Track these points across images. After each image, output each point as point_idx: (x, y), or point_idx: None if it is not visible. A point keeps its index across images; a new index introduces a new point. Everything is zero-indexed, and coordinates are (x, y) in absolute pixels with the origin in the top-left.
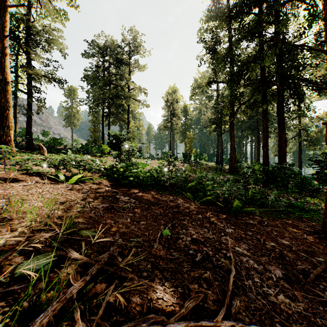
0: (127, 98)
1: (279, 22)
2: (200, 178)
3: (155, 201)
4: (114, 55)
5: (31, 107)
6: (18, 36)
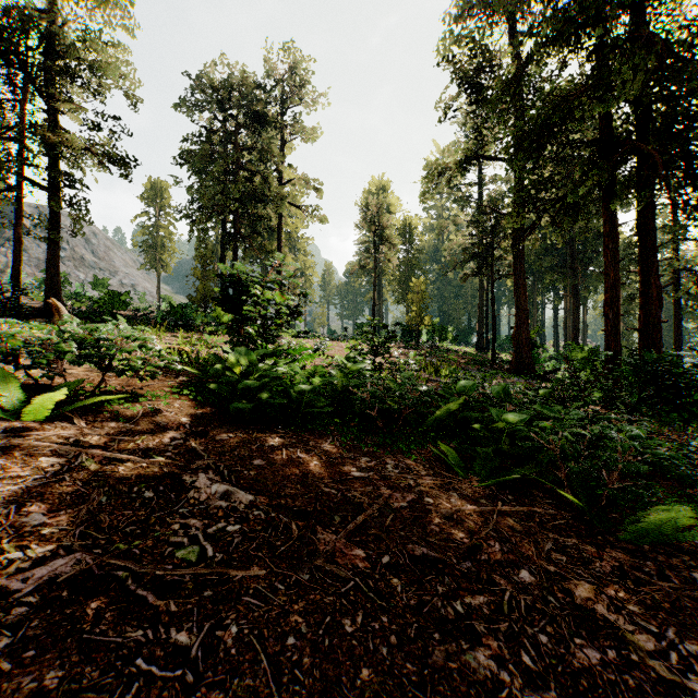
0: (277, 202)
1: (641, 4)
2: (467, 392)
3: (333, 491)
4: (247, 106)
5: (58, 221)
6: (25, 56)
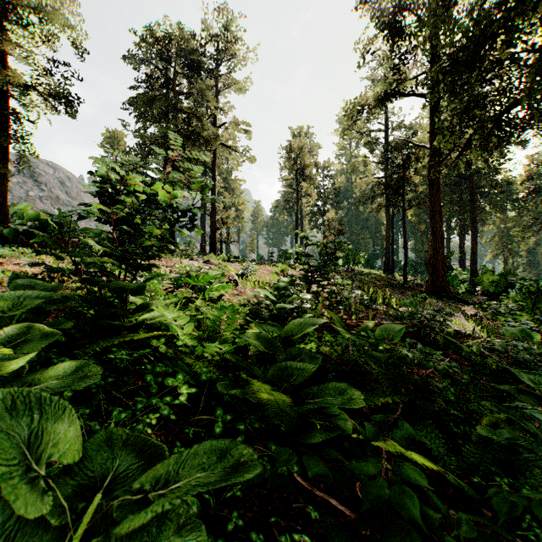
0: (211, 141)
1: None
2: None
3: None
4: (184, 56)
5: (7, 154)
6: None
